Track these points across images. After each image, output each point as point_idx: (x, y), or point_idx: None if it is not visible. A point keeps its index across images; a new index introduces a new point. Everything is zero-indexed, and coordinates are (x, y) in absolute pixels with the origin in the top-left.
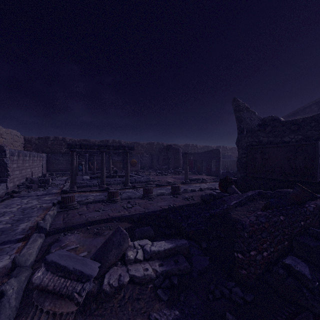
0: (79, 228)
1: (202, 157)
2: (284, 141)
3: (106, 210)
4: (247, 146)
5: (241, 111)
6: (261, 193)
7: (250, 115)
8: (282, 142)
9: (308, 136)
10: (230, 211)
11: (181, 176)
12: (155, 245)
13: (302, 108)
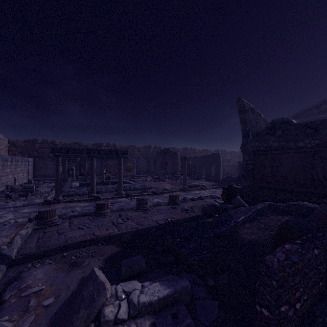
0: (54, 254)
1: (201, 161)
2: (297, 147)
3: (92, 227)
4: (254, 152)
5: (246, 112)
6: (271, 206)
7: (255, 117)
8: (296, 147)
9: (326, 141)
10: (238, 229)
11: (179, 182)
12: (145, 291)
13: (303, 112)
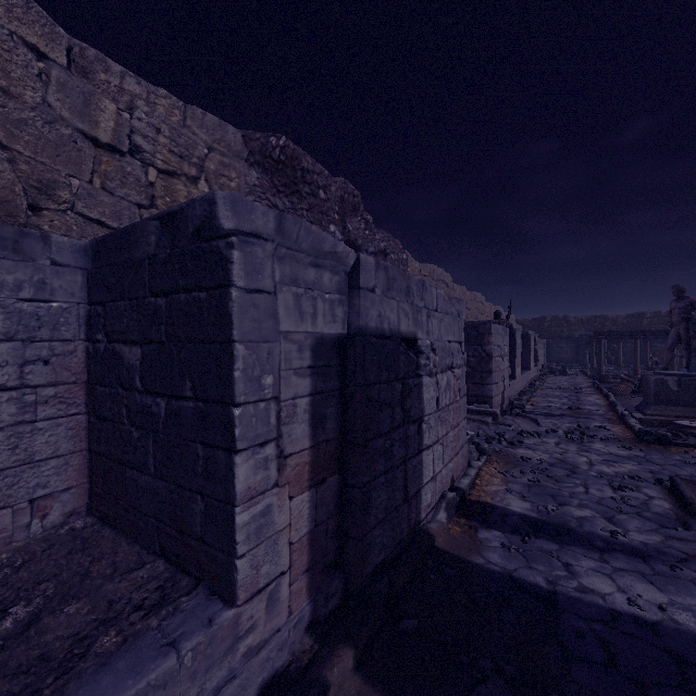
0: None
1: None
2: None
3: None
4: None
5: None
6: None
7: None
8: None
9: None
10: None
11: None
12: None
13: None
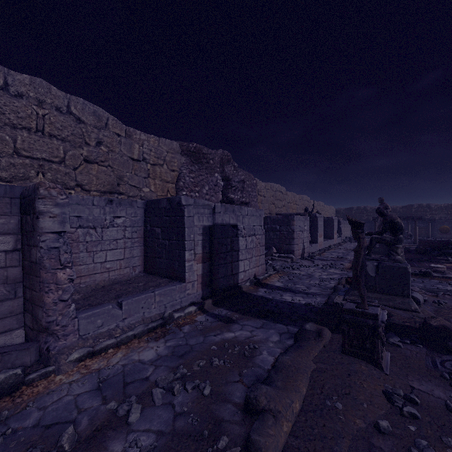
0: None
1: None
2: None
3: None
4: None
5: None
6: None
7: None
8: None
9: None
10: None
11: None
12: None
13: None
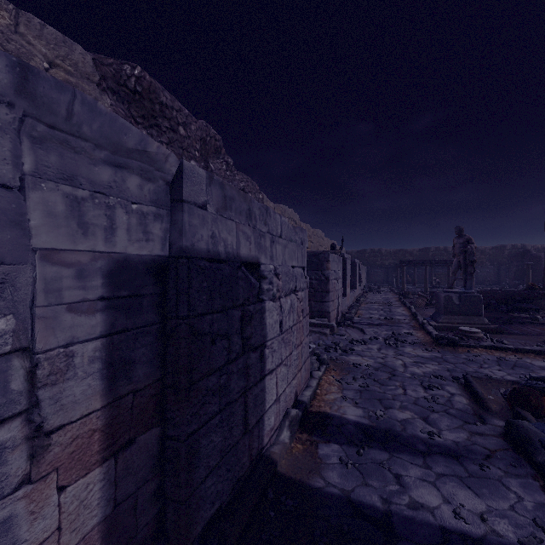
0: None
1: None
2: None
3: None
4: None
5: None
6: None
7: None
8: None
9: None
10: None
11: None
12: None
13: None
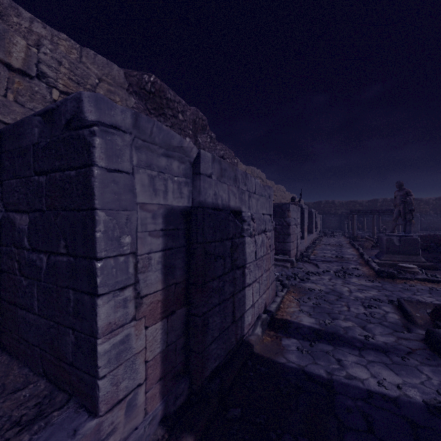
0: None
1: None
2: None
3: None
4: None
5: None
6: None
7: None
8: None
9: None
10: None
11: None
12: None
13: None
